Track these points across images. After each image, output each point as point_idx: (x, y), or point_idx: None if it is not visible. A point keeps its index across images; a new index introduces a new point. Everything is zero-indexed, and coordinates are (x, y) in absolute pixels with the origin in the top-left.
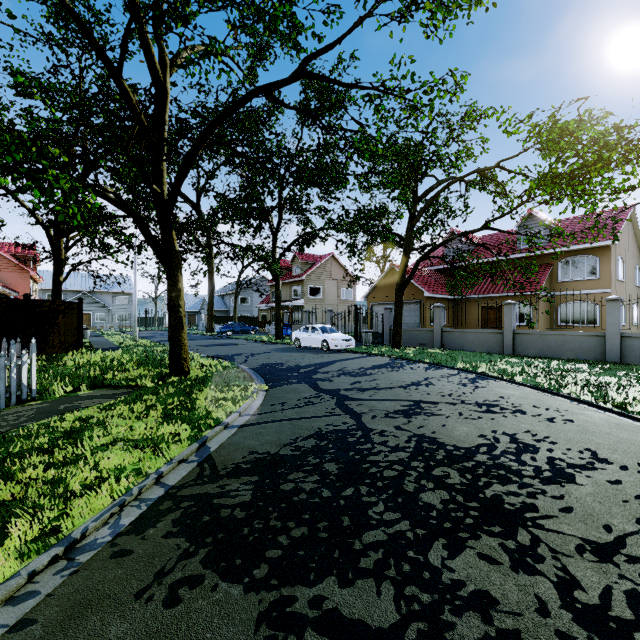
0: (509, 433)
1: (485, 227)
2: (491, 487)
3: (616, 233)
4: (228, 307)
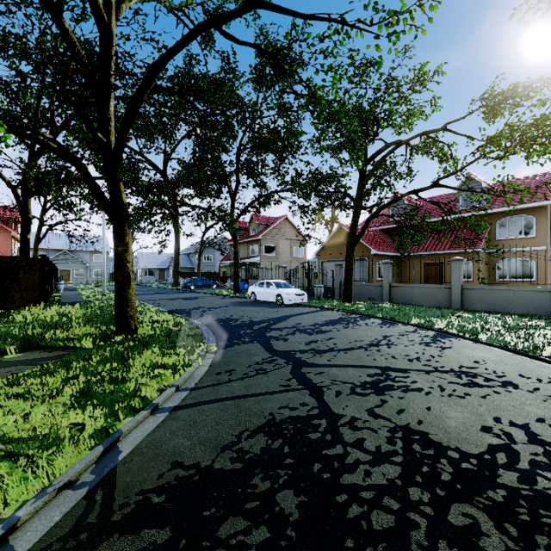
0: (519, 423)
1: (436, 184)
2: None
3: None
4: (193, 264)
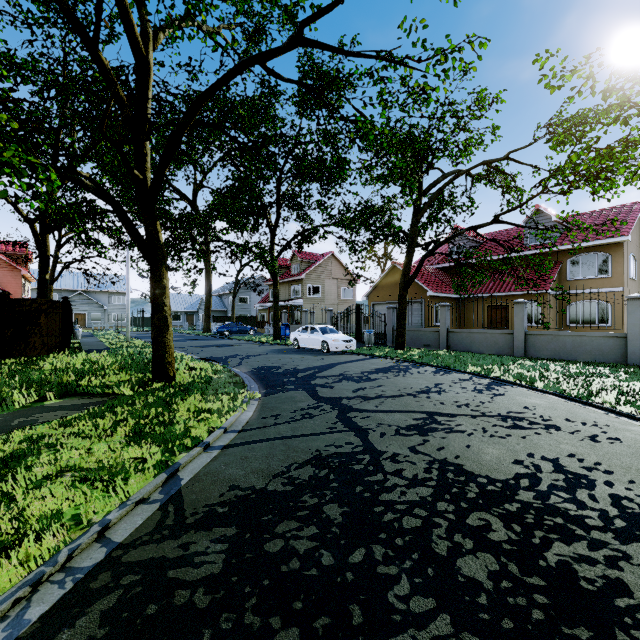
0: (550, 458)
1: (496, 220)
2: (552, 547)
3: (629, 229)
4: (226, 307)
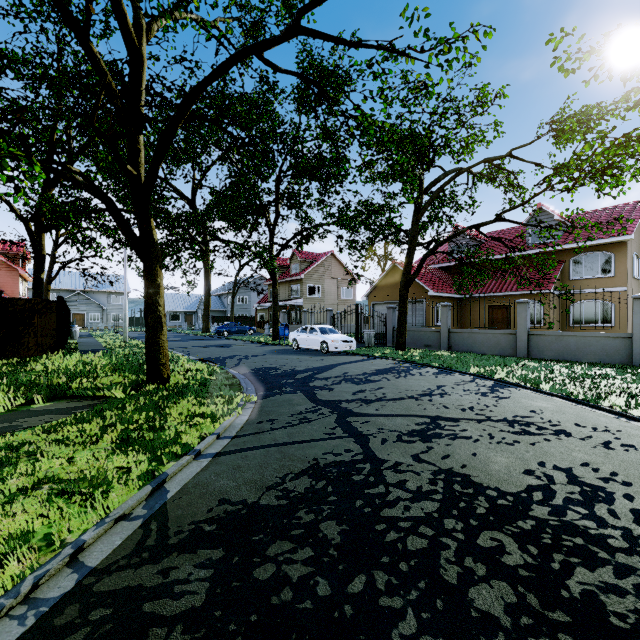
0: (562, 467)
1: (498, 219)
2: (574, 574)
3: (633, 228)
4: (226, 307)
